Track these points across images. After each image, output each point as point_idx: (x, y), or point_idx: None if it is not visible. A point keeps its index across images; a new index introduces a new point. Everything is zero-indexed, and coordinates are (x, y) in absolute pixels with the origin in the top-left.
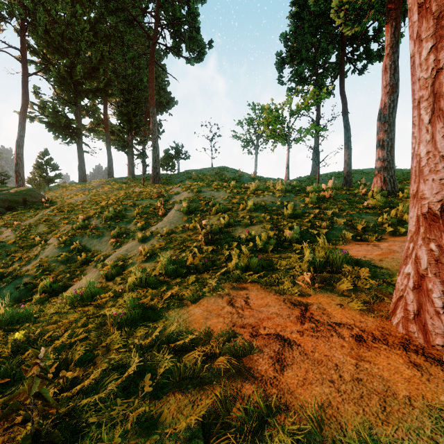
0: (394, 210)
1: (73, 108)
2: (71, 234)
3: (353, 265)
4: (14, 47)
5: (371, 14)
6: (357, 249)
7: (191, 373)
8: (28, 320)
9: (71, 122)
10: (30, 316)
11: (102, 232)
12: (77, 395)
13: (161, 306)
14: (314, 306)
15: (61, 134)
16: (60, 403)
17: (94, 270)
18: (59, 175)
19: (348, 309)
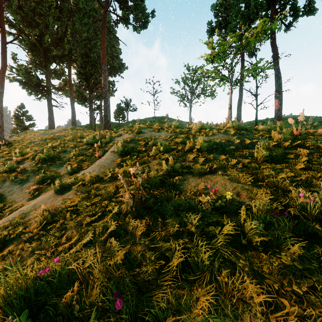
0: None
1: (44, 71)
2: None
3: None
4: None
5: None
6: None
7: None
8: None
9: (40, 81)
10: None
11: (28, 175)
12: None
13: None
14: None
15: (33, 91)
16: None
17: None
18: (33, 124)
19: None
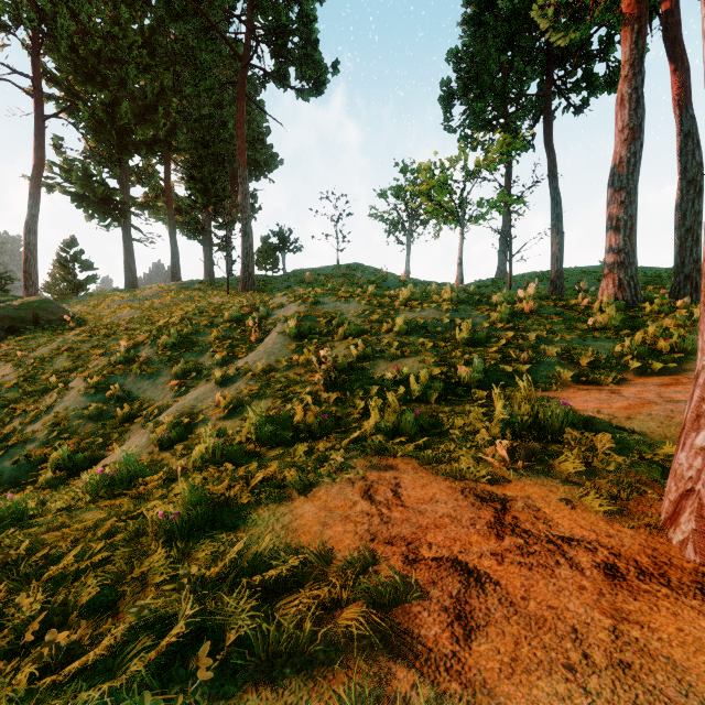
0: (640, 332)
1: (117, 171)
2: (106, 373)
3: (581, 426)
4: (21, 73)
5: (598, 13)
6: (583, 398)
7: (290, 643)
8: (15, 521)
9: (112, 193)
10: (23, 514)
11: (157, 368)
12: (74, 680)
13: (244, 500)
14: (518, 502)
15: (97, 212)
16: (39, 699)
17: (142, 432)
18: (93, 277)
19: (582, 509)
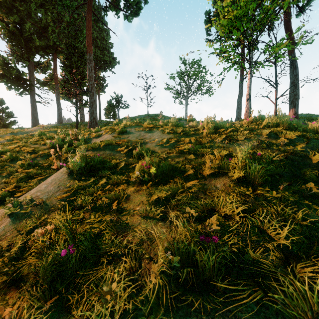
0: None
1: (26, 63)
2: None
3: None
4: None
5: None
6: None
7: None
8: None
9: (21, 74)
10: None
11: None
12: None
13: None
14: None
15: (13, 85)
16: None
17: None
18: (14, 121)
19: None
